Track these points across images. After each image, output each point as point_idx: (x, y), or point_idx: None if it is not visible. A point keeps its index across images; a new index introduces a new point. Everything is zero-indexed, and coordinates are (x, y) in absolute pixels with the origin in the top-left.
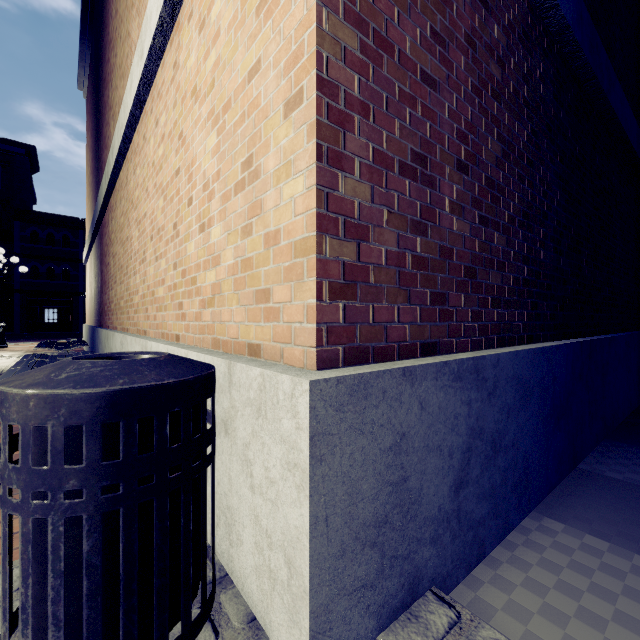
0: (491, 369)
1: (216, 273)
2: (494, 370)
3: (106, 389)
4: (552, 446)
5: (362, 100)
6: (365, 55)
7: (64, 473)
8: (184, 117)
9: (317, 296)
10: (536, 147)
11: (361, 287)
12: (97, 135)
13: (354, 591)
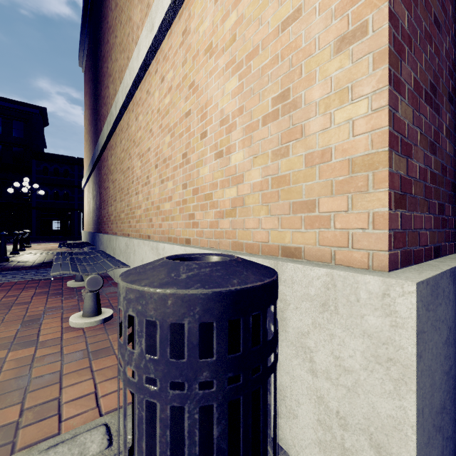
0: None
1: (238, 190)
2: None
3: (230, 289)
4: None
5: (408, 34)
6: None
7: (198, 365)
8: (196, 70)
9: (388, 205)
10: None
11: (408, 198)
12: (95, 97)
13: None
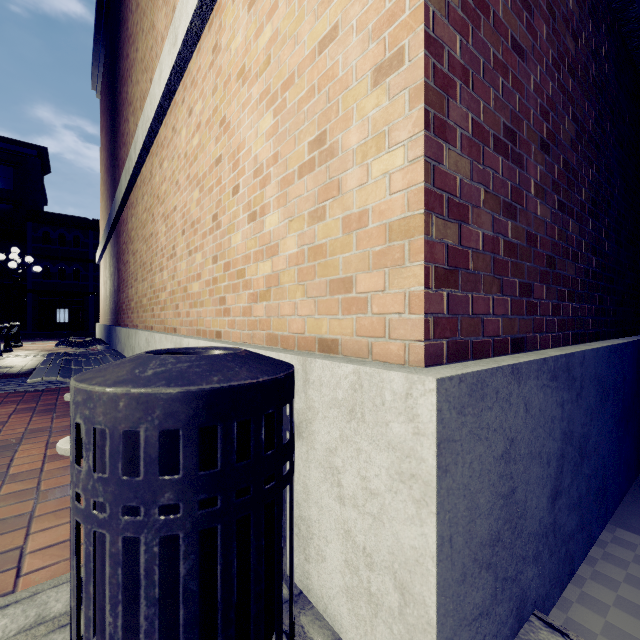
0: (578, 367)
1: (272, 264)
2: (581, 369)
3: (203, 387)
4: (622, 451)
5: (463, 64)
6: (465, 14)
7: (158, 485)
8: (227, 102)
9: (424, 283)
10: (602, 130)
11: (462, 274)
12: (113, 133)
13: (473, 620)
